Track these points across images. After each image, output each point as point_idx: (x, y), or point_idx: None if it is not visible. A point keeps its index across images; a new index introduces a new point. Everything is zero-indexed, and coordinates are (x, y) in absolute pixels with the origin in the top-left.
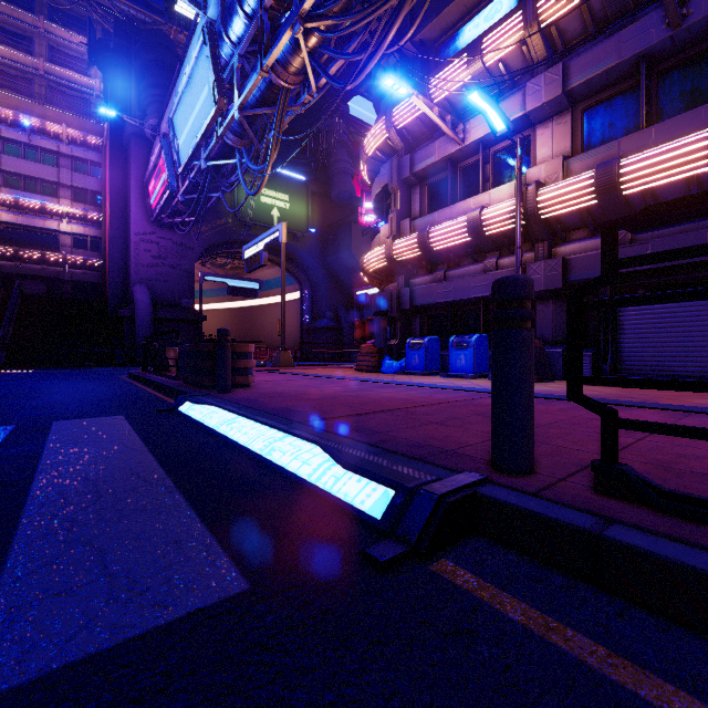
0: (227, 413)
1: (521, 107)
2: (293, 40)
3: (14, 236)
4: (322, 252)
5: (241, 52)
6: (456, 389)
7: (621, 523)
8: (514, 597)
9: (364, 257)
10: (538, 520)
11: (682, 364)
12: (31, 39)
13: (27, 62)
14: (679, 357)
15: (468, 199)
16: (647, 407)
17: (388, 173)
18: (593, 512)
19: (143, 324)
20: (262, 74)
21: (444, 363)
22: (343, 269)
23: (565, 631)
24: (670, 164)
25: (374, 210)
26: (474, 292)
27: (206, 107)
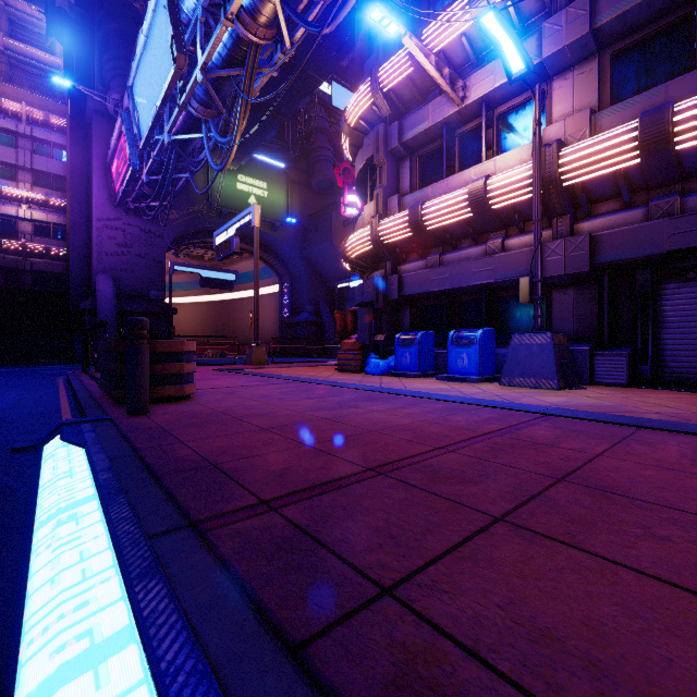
0: (84, 473)
1: (535, 55)
2: None
3: None
4: (302, 243)
5: (205, 4)
6: (472, 404)
7: None
8: None
9: (346, 240)
10: None
11: None
12: None
13: None
14: None
15: (468, 169)
16: None
17: (374, 143)
18: None
19: (105, 317)
20: (226, 24)
21: (439, 362)
22: (324, 261)
23: None
24: None
25: (357, 190)
26: (475, 279)
27: (165, 69)
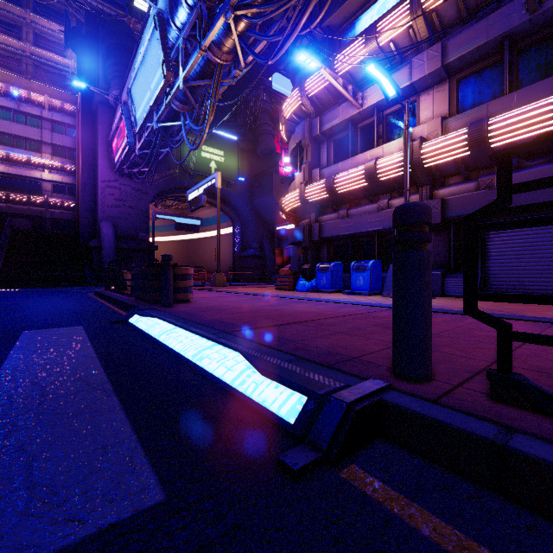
0: (167, 324)
1: (408, 78)
2: (226, 25)
3: (6, 183)
4: (250, 196)
5: (185, 36)
6: (356, 304)
7: (522, 433)
8: (424, 509)
9: (282, 199)
10: (442, 428)
11: (538, 284)
12: (20, 27)
13: (16, 46)
14: (536, 278)
15: (365, 152)
16: (516, 319)
17: (302, 132)
18: (493, 421)
19: (108, 253)
20: (201, 53)
21: (346, 283)
22: (266, 209)
23: (480, 550)
24: (530, 122)
25: (290, 162)
26: (370, 226)
27: (157, 80)
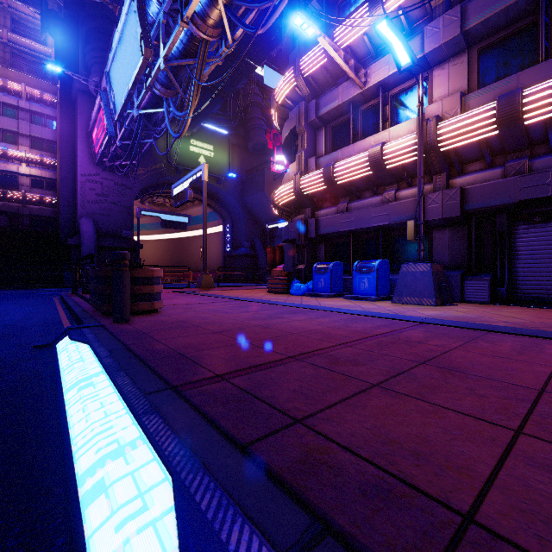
0: (92, 359)
1: (419, 50)
2: None
3: None
4: (241, 193)
5: (166, 9)
6: (369, 316)
7: None
8: None
9: (275, 192)
10: None
11: None
12: None
13: None
14: None
15: (369, 137)
16: None
17: (296, 116)
18: None
19: (87, 251)
20: (183, 25)
21: (346, 285)
22: (258, 207)
23: None
24: None
25: (283, 152)
26: (374, 221)
27: (135, 59)
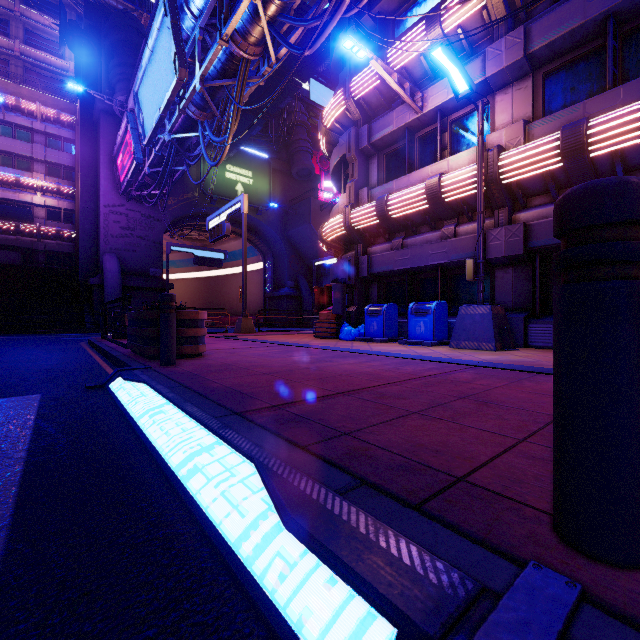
0: (155, 395)
1: (480, 73)
2: (252, 8)
3: None
4: (283, 225)
5: (202, 24)
6: (421, 360)
7: None
8: None
9: (323, 226)
10: None
11: None
12: (7, 22)
13: (3, 43)
14: None
15: (426, 167)
16: None
17: (346, 143)
18: None
19: (112, 292)
20: (222, 44)
21: (401, 330)
22: (303, 241)
23: None
24: None
25: (332, 182)
26: (432, 259)
27: (168, 79)
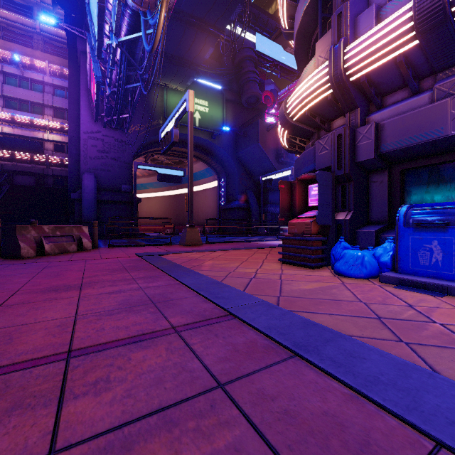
0: None
1: None
2: None
3: (9, 142)
4: (234, 148)
5: None
6: None
7: None
8: None
9: (286, 100)
10: None
11: None
12: (32, 8)
13: (28, 23)
14: None
15: None
16: None
17: None
18: None
19: (87, 205)
20: None
21: None
22: (251, 160)
23: None
24: None
25: (295, 52)
26: None
27: None
